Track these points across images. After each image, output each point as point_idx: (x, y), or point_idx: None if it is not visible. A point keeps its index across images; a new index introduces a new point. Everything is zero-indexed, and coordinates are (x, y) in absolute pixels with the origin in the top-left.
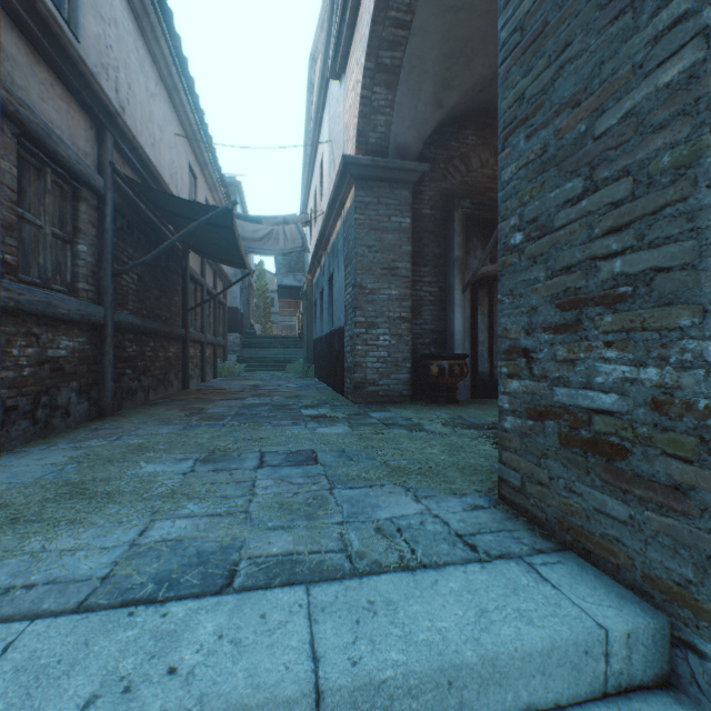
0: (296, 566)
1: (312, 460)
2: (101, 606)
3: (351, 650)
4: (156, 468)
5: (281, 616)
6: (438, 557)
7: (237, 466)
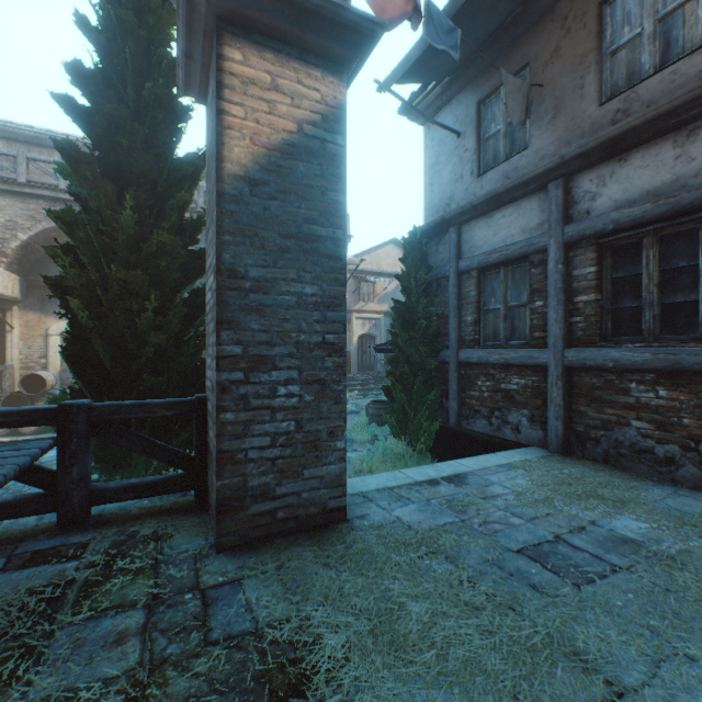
0: (427, 484)
1: (534, 556)
2: (465, 472)
3: (394, 473)
4: (631, 523)
5: (417, 475)
6: (378, 491)
7: (580, 536)
